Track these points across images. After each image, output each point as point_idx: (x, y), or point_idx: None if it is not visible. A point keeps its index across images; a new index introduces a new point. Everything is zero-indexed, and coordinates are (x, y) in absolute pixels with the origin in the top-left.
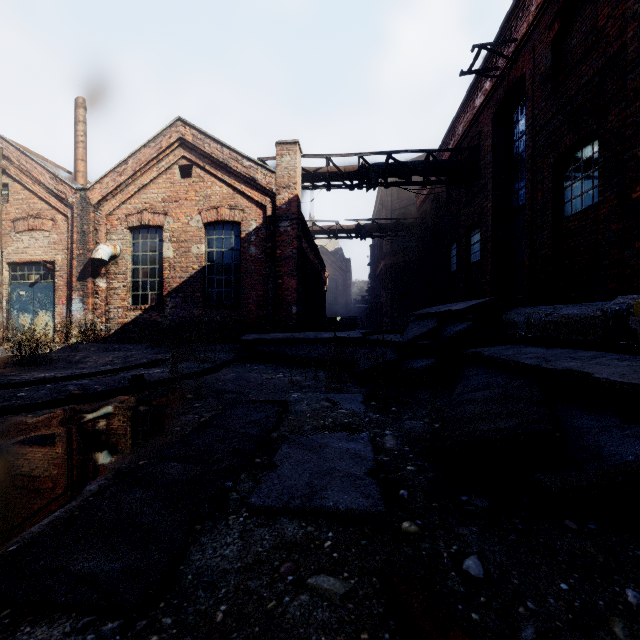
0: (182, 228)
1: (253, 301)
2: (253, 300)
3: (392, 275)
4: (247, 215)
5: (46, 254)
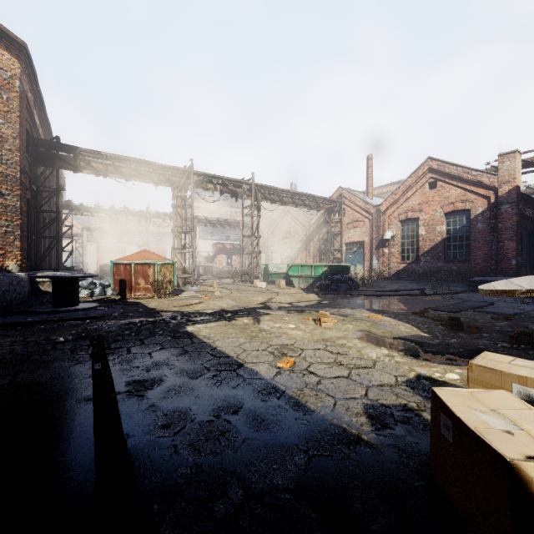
0: (430, 217)
1: (479, 257)
2: (479, 256)
3: None
4: (475, 204)
5: (360, 238)
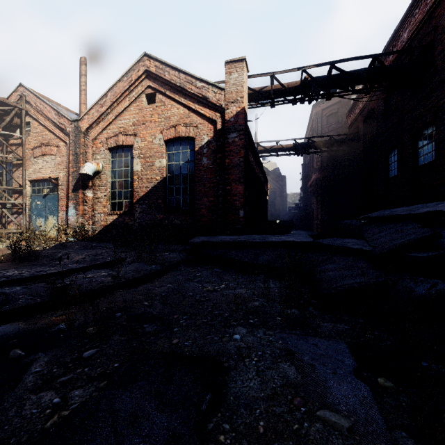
0: (148, 146)
1: (205, 206)
2: (205, 205)
3: (322, 186)
4: (200, 130)
5: (53, 173)
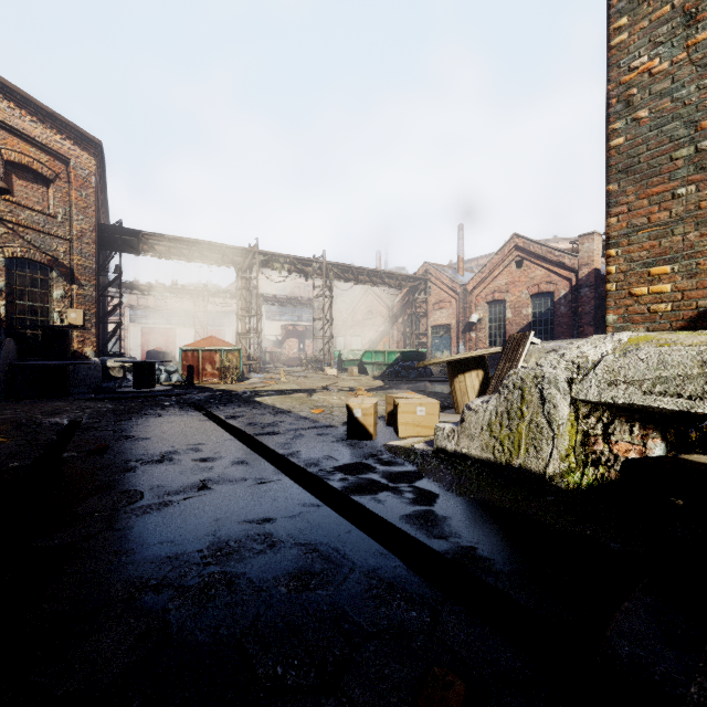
0: (516, 299)
1: None
2: None
3: None
4: (558, 286)
5: (447, 320)
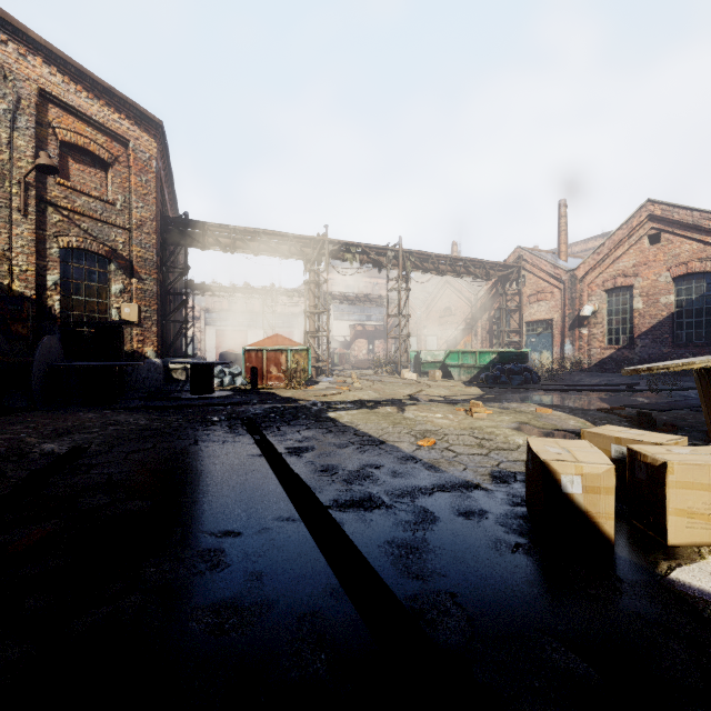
0: (650, 284)
1: None
2: None
3: None
4: None
5: (547, 315)
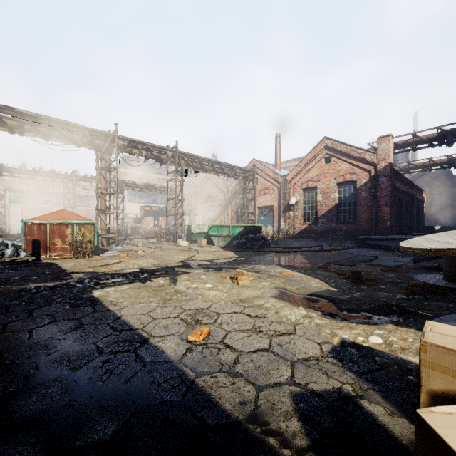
0: (326, 187)
1: (363, 219)
2: (363, 219)
3: None
4: (360, 177)
5: (270, 203)
